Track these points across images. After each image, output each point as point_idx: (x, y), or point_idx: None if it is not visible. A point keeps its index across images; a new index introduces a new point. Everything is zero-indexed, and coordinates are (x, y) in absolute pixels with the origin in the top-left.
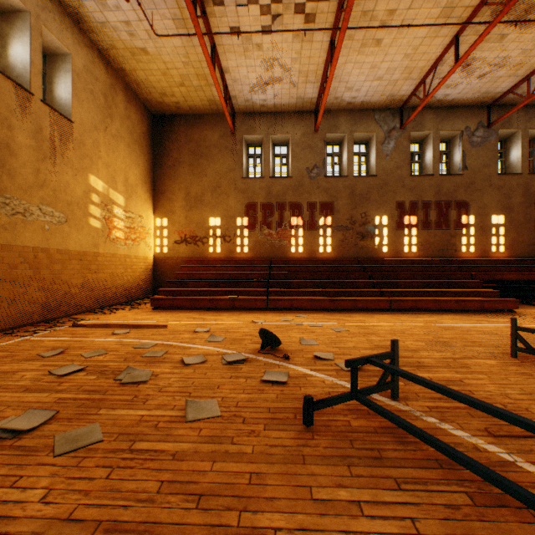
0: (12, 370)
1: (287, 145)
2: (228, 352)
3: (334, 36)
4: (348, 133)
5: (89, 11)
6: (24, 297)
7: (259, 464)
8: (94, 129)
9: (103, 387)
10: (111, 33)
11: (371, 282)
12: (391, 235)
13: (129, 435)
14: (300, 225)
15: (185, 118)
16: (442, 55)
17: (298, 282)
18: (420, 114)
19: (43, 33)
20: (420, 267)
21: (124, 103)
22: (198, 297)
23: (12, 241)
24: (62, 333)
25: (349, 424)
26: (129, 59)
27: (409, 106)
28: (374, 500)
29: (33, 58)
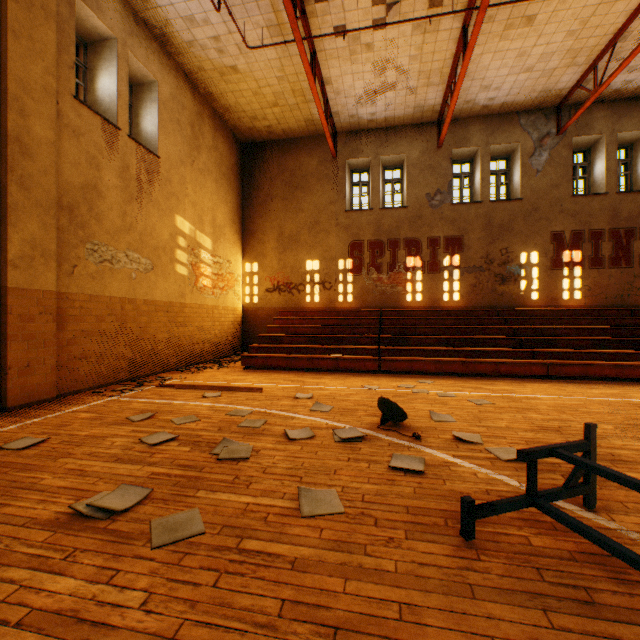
0: (102, 435)
1: (400, 168)
2: (340, 426)
3: (468, 19)
4: (482, 146)
5: (175, 30)
6: (111, 352)
7: (408, 590)
8: (181, 164)
9: (198, 462)
10: (199, 52)
11: (517, 340)
12: (544, 277)
13: (235, 529)
14: (418, 266)
15: (277, 144)
16: (625, 26)
17: (417, 339)
18: (587, 111)
19: (129, 61)
20: (588, 319)
21: (211, 132)
22: (295, 355)
23: (100, 291)
24: (149, 393)
25: (529, 542)
26: (218, 81)
27: (570, 103)
28: None
29: (119, 90)
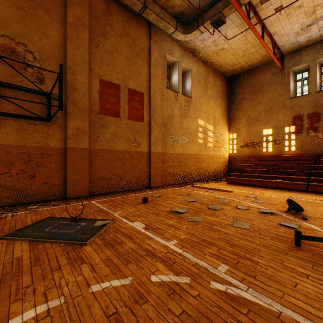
0: (175, 197)
1: None
2: (263, 208)
3: None
4: None
5: (197, 46)
6: (176, 173)
7: (260, 247)
8: (200, 98)
9: (202, 208)
10: (206, 50)
11: None
12: None
13: (210, 223)
14: None
15: (246, 72)
16: None
17: None
18: None
19: (181, 66)
20: None
21: (212, 79)
22: (252, 179)
23: (173, 151)
24: (188, 188)
25: None
26: (215, 57)
27: None
28: (319, 278)
29: (178, 79)
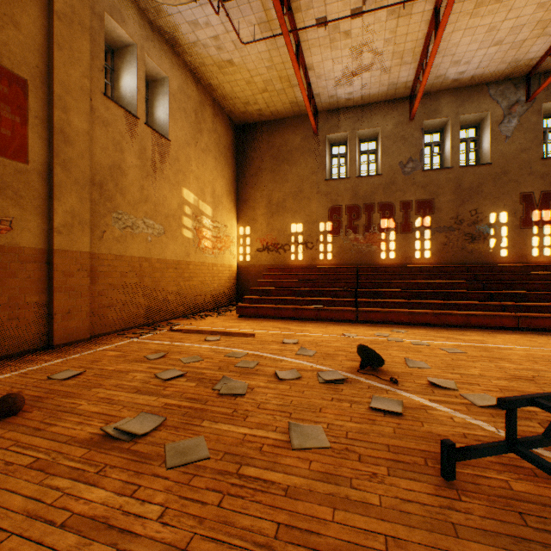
0: (125, 370)
1: (375, 140)
2: (323, 368)
3: (440, 1)
4: (452, 116)
5: (182, 34)
6: (132, 302)
7: (393, 524)
8: (187, 145)
9: (202, 396)
10: (201, 50)
11: (487, 294)
12: (513, 235)
13: (235, 456)
14: (391, 227)
15: (266, 124)
16: None
17: (391, 292)
18: None
19: (146, 62)
20: None
21: (211, 117)
22: (282, 306)
23: (123, 252)
24: (162, 336)
25: (509, 486)
26: (217, 74)
27: (539, 71)
28: None
29: (138, 86)
